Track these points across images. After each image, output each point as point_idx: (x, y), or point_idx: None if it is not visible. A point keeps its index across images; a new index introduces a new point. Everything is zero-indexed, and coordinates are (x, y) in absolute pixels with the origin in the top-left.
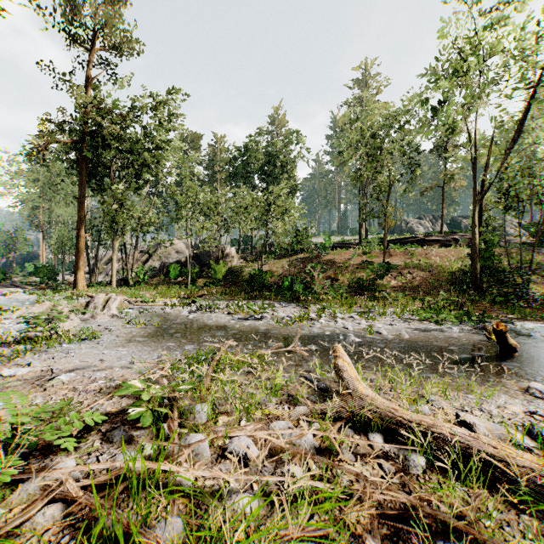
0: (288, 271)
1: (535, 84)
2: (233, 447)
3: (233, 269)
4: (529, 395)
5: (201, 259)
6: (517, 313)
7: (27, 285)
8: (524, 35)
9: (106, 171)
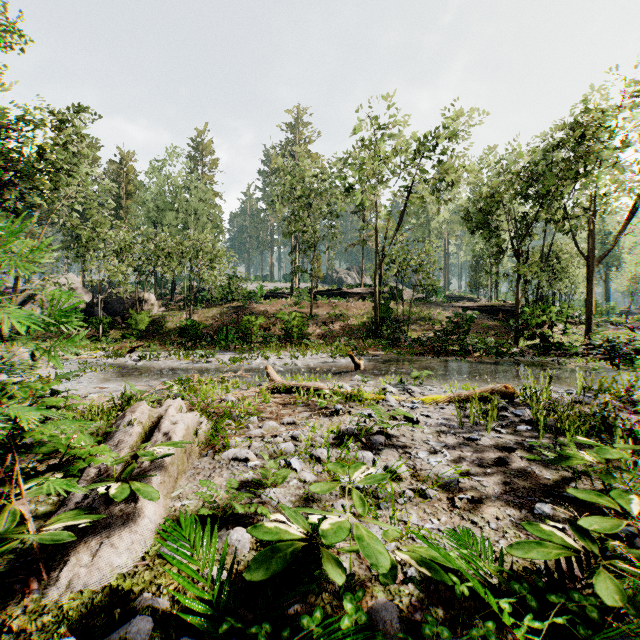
0: (220, 321)
1: (410, 186)
2: (226, 399)
3: (154, 318)
4: (352, 380)
5: (110, 307)
6: (390, 351)
7: None
8: (404, 148)
9: None
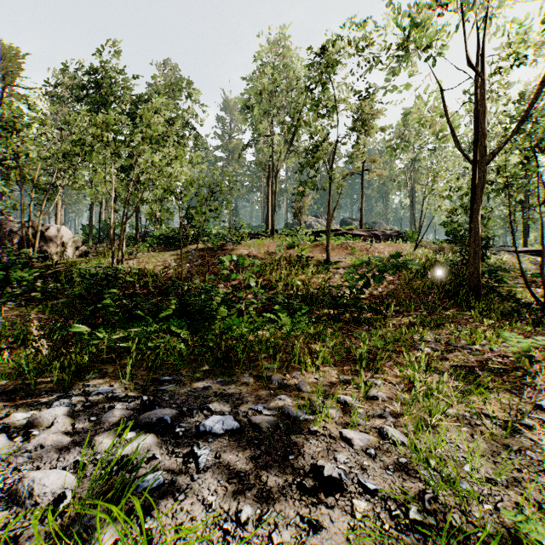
0: (176, 271)
1: None
2: None
3: (61, 266)
4: None
5: None
6: None
7: None
8: None
9: None
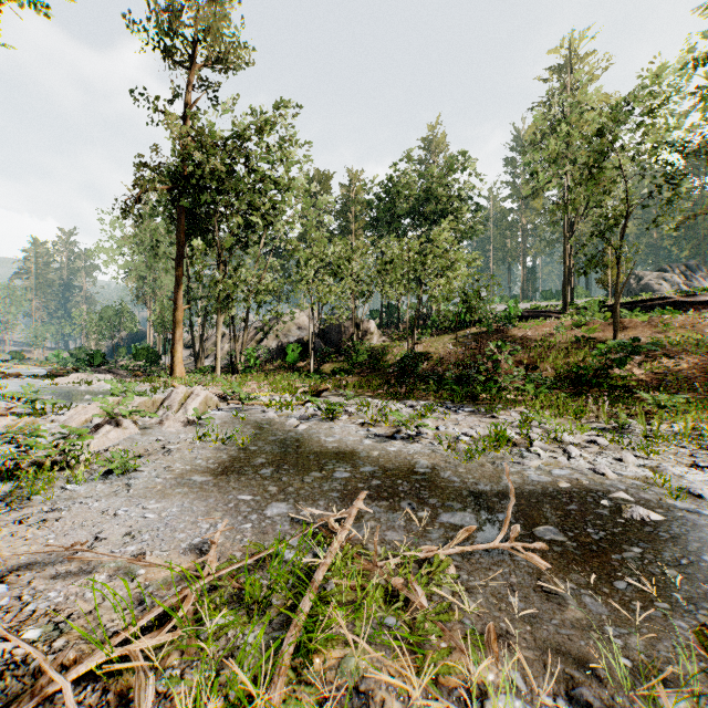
0: (453, 353)
1: None
2: None
3: (372, 350)
4: None
5: (328, 337)
6: None
7: (126, 370)
8: None
9: (211, 225)
